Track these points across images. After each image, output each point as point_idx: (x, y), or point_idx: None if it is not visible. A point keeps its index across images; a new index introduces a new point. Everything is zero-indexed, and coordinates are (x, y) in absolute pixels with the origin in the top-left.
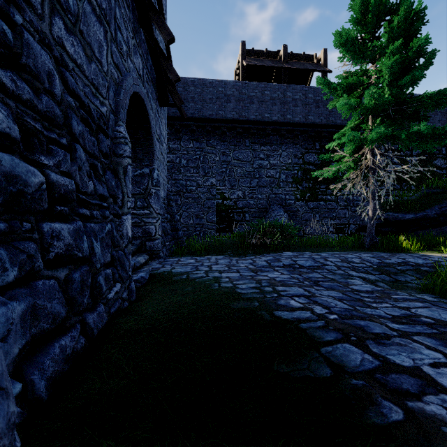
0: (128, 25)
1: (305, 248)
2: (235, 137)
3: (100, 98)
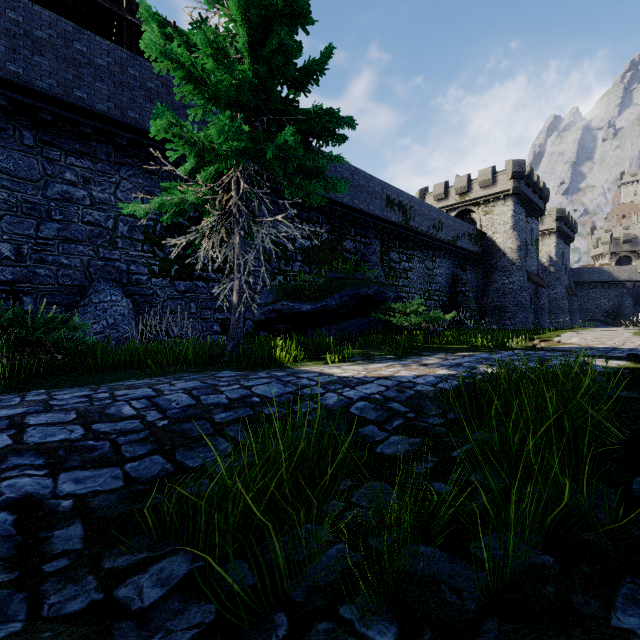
0: None
1: (99, 373)
2: None
3: None
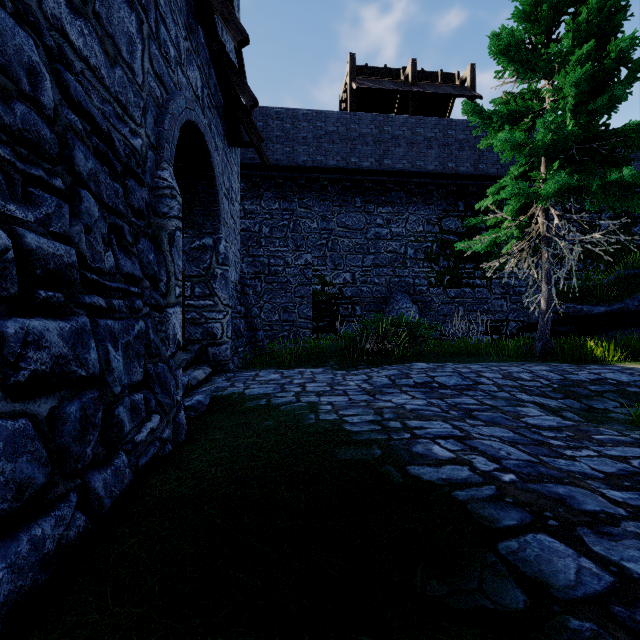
0: (179, 18)
1: (445, 357)
2: (340, 193)
3: (130, 123)
